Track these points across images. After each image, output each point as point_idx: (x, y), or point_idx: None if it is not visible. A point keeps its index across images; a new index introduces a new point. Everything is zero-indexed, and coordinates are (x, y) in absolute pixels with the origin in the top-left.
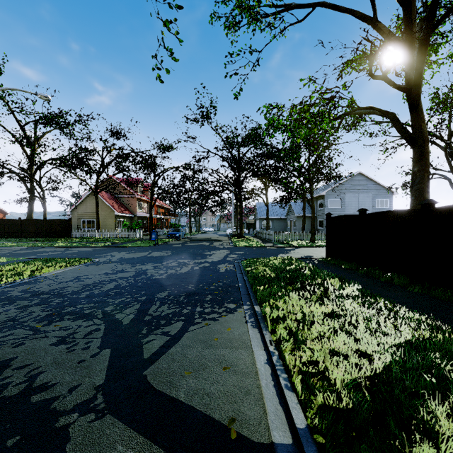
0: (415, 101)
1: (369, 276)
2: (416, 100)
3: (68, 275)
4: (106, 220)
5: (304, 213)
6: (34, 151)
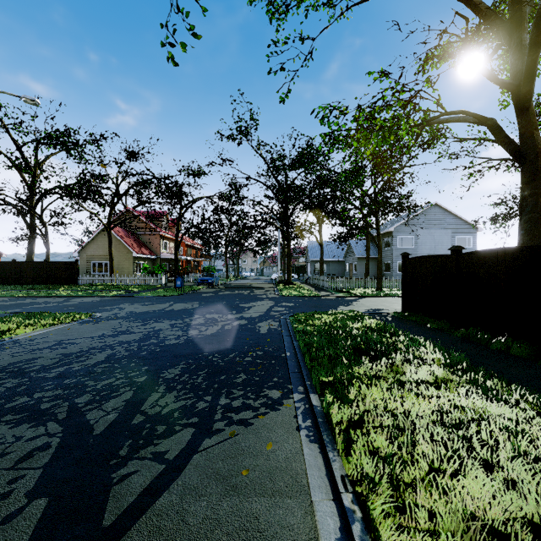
0: (526, 101)
1: (469, 341)
2: (527, 99)
3: (48, 339)
4: (122, 263)
5: (368, 254)
6: (34, 178)
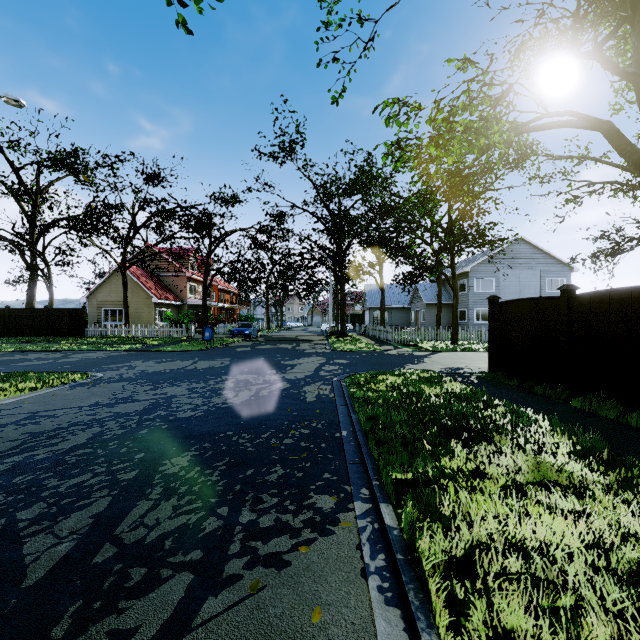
0: None
1: (592, 413)
2: None
3: (20, 409)
4: (140, 310)
5: (440, 299)
6: (34, 208)
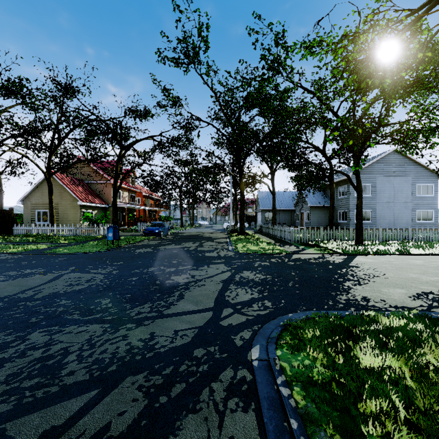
0: None
1: None
2: None
3: None
4: (67, 211)
5: (332, 201)
6: None
